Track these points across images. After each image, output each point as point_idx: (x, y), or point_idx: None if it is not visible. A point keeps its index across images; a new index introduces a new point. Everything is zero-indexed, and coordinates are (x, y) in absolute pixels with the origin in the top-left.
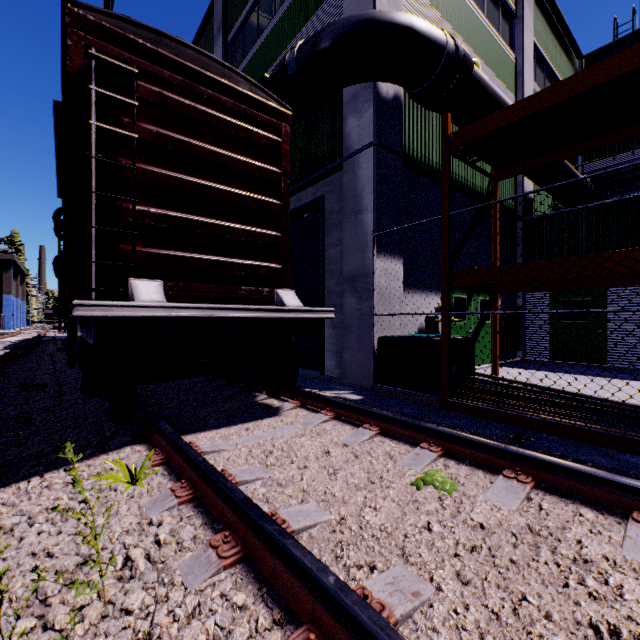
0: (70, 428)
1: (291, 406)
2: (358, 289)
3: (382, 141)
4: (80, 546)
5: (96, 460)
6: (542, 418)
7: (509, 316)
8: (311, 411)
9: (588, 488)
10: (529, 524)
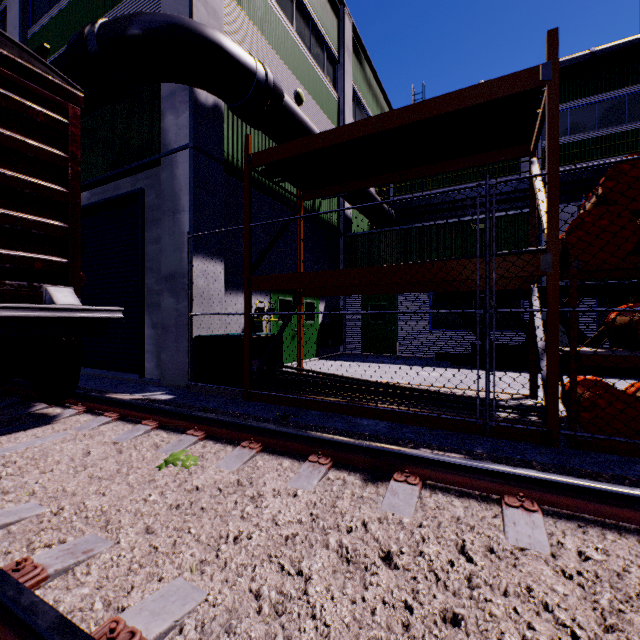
0: None
1: (73, 412)
2: (176, 289)
3: (200, 145)
4: None
5: None
6: (313, 398)
7: (332, 316)
8: (97, 415)
9: (294, 444)
10: (237, 479)
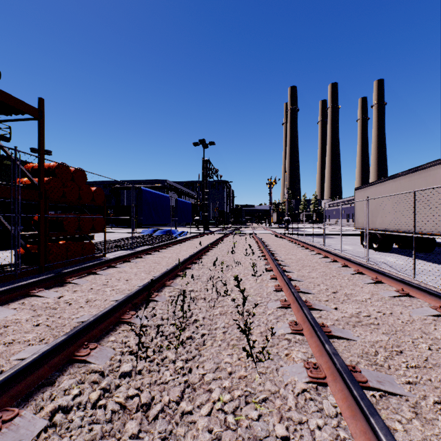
0: None
1: None
2: None
3: None
4: None
5: None
6: None
7: None
8: None
9: (11, 295)
10: (33, 308)
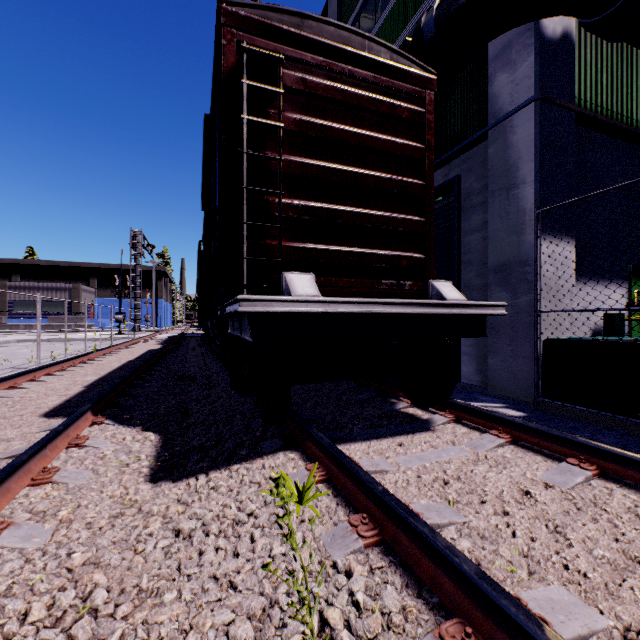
0: (222, 423)
1: (444, 420)
2: (511, 281)
3: (546, 93)
4: (263, 583)
5: (253, 464)
6: None
7: None
8: (472, 429)
9: None
10: None
